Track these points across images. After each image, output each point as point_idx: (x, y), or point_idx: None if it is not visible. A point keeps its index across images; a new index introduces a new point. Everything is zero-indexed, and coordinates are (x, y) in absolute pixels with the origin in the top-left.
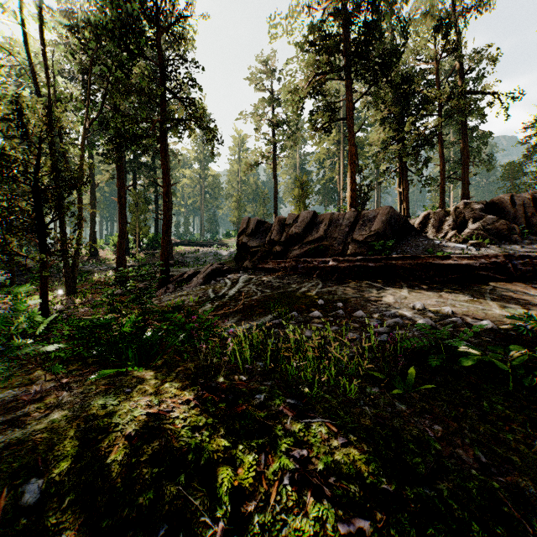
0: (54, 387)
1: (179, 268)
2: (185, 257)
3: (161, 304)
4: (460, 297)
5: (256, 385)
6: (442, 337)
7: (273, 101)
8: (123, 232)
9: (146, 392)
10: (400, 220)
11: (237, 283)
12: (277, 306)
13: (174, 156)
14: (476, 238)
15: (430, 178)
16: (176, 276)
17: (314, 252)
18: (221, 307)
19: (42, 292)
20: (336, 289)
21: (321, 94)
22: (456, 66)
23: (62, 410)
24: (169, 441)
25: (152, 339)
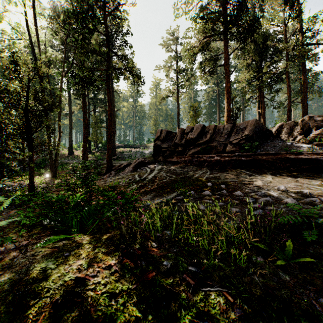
0: (15, 248)
1: (119, 161)
2: (123, 154)
3: (105, 184)
4: (312, 182)
5: (164, 252)
6: (312, 216)
7: (177, 57)
8: (86, 139)
9: (80, 256)
10: (262, 129)
11: (154, 170)
12: (179, 187)
13: (117, 94)
14: (318, 140)
15: (279, 102)
16: (116, 166)
17: (203, 151)
18: (143, 187)
19: (30, 176)
20: (219, 175)
21: (207, 50)
22: (298, 28)
23: (12, 272)
24: (88, 310)
25: (90, 212)
